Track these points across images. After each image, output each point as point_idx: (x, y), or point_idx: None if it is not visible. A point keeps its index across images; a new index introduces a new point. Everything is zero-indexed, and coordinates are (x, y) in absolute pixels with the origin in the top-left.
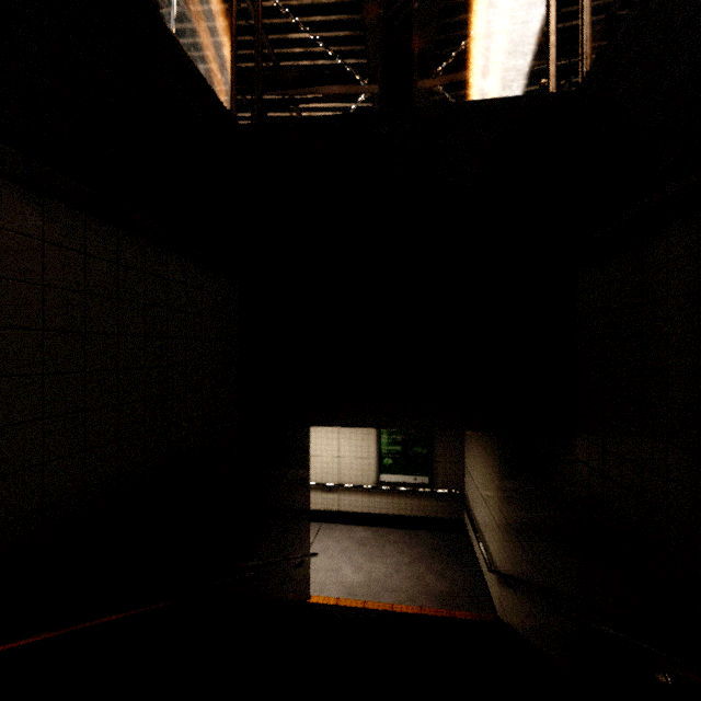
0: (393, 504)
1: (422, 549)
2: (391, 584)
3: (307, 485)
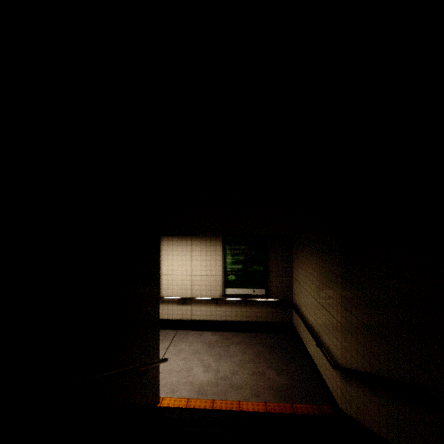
0: (236, 312)
1: (260, 348)
2: (237, 381)
3: (156, 291)
